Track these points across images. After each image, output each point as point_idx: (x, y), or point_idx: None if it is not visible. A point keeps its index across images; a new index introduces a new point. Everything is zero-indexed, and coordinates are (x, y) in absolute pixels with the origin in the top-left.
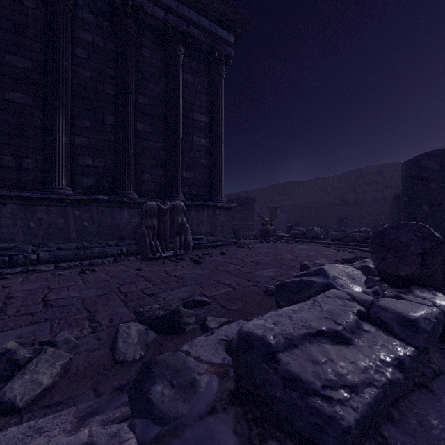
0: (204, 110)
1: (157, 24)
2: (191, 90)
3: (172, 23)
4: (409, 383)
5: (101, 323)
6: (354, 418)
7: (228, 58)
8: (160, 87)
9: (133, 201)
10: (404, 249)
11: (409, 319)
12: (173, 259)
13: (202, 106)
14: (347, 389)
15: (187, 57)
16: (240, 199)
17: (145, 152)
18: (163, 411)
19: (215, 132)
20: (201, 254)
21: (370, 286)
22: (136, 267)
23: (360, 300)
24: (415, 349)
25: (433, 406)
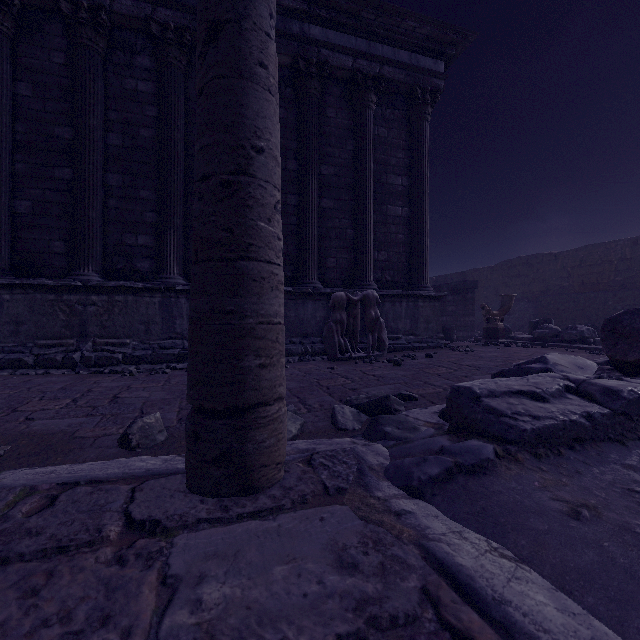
0: (402, 170)
1: (343, 75)
2: (385, 147)
3: (361, 70)
4: (599, 434)
5: (313, 406)
6: (531, 427)
7: (435, 95)
8: (346, 151)
9: (318, 292)
10: (635, 335)
11: (612, 390)
12: (366, 360)
13: (399, 165)
14: (531, 417)
15: (379, 105)
16: (453, 284)
17: (330, 233)
18: (396, 435)
19: (416, 197)
20: (400, 356)
21: (598, 374)
22: (326, 366)
23: (573, 379)
24: (610, 410)
25: (620, 451)
